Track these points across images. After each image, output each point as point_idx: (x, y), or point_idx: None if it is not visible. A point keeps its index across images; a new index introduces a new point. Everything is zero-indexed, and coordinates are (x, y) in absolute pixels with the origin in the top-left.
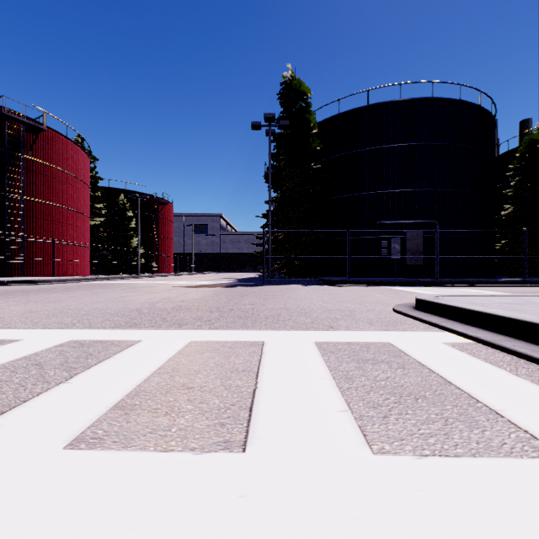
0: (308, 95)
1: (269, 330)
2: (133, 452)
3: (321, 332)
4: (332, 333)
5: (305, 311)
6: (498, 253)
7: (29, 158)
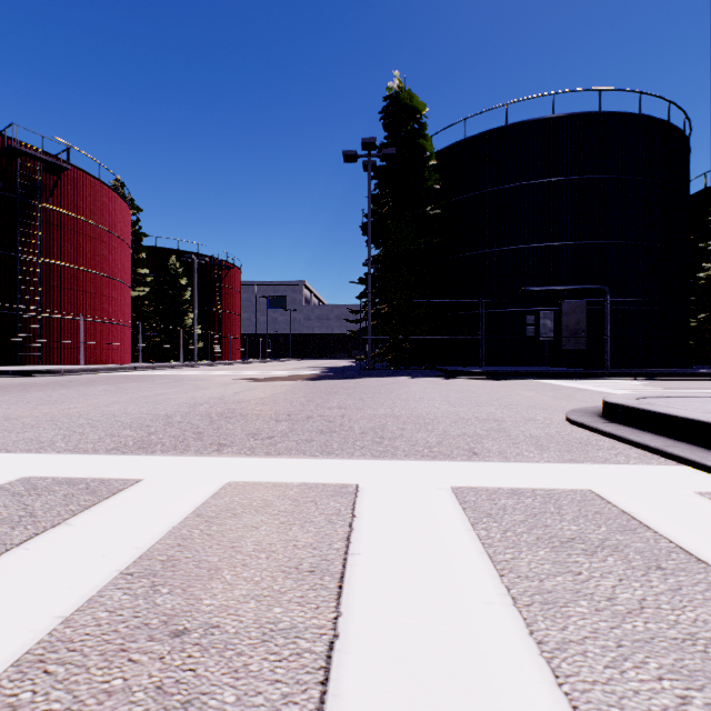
0: (423, 113)
1: (368, 459)
2: None
3: (458, 464)
4: (478, 466)
5: (424, 420)
6: (694, 333)
7: (49, 208)
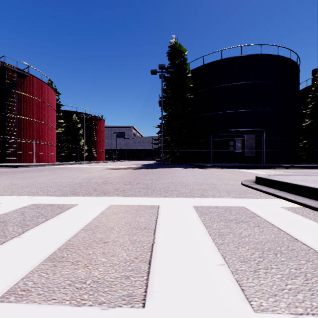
0: (185, 53)
1: (162, 197)
2: (51, 306)
3: (196, 199)
4: (204, 199)
5: (185, 184)
6: (301, 149)
7: (20, 93)
